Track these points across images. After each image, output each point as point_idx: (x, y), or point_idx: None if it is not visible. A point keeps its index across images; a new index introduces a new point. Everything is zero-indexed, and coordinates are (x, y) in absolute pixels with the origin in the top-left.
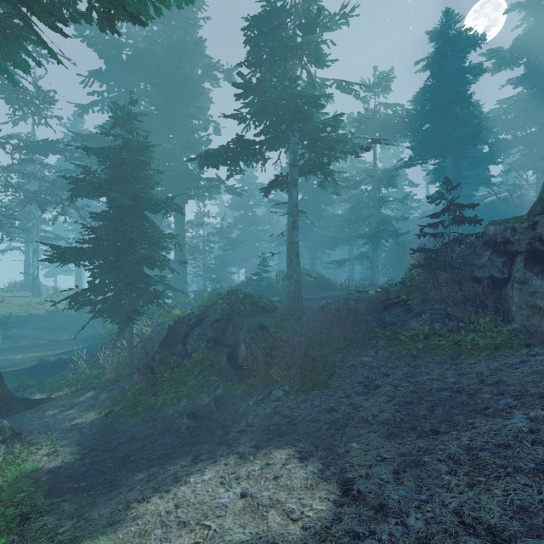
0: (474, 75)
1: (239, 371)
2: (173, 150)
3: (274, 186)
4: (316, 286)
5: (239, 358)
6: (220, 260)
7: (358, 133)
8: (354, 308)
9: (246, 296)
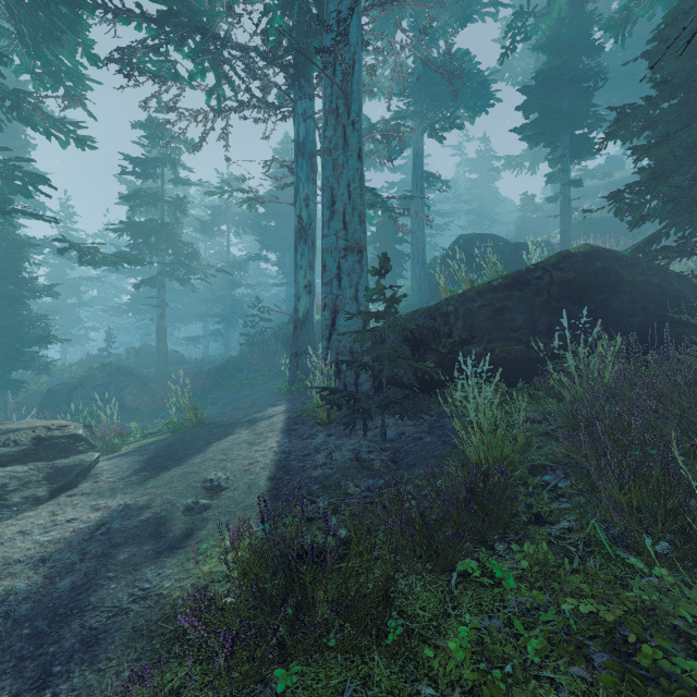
0: None
1: (129, 412)
2: None
3: (144, 283)
4: (172, 362)
5: (128, 405)
6: None
7: (212, 221)
8: (207, 371)
9: (120, 367)
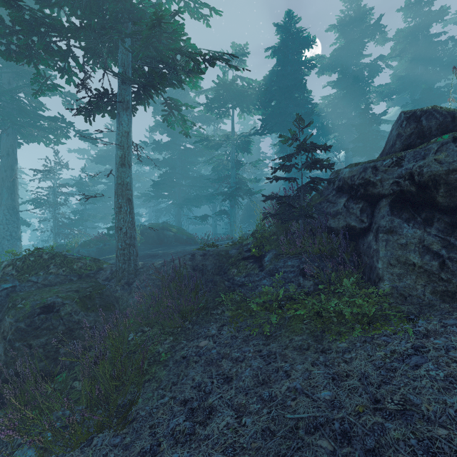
0: (308, 67)
1: None
2: (1, 76)
3: (99, 109)
4: (176, 241)
5: None
6: (80, 214)
7: (218, 97)
8: (200, 266)
9: (57, 256)
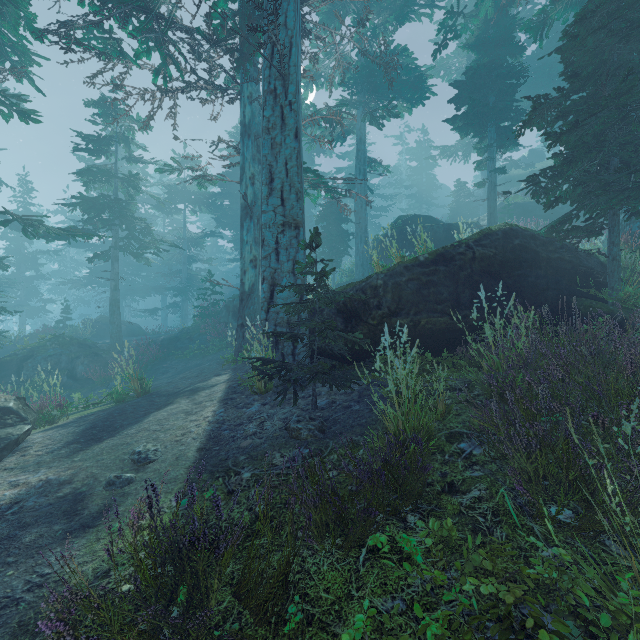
0: None
1: (81, 382)
2: None
3: (98, 257)
4: (129, 333)
5: (79, 375)
6: None
7: (169, 199)
8: (160, 342)
9: (72, 338)
